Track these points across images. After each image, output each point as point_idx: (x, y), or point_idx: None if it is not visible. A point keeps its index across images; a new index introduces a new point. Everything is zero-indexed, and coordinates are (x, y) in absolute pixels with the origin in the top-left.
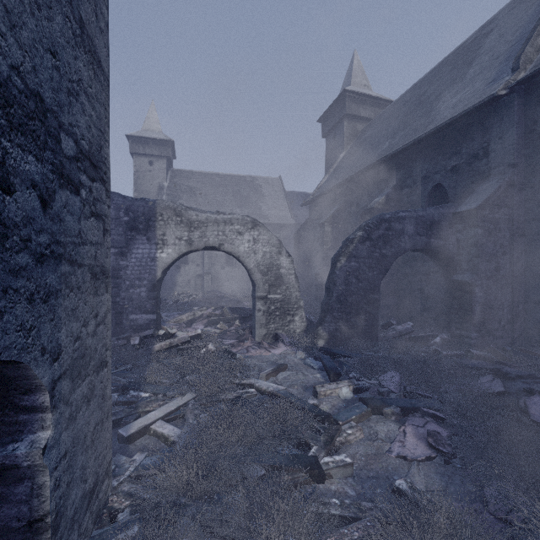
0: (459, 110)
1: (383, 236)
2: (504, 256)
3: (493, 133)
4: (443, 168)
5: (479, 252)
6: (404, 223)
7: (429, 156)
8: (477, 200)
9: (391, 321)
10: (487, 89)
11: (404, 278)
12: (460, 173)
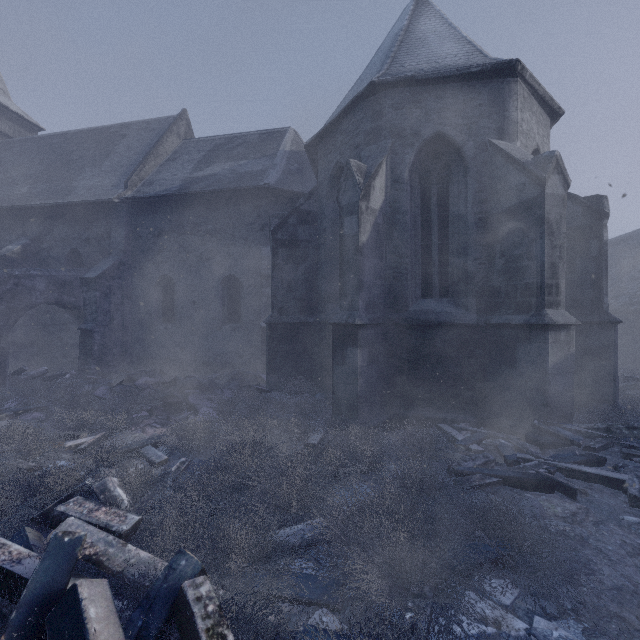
0: (91, 196)
1: (12, 291)
2: (117, 312)
3: (113, 225)
4: (80, 236)
5: (98, 308)
6: (36, 280)
7: (68, 222)
8: (98, 271)
9: (23, 367)
10: (110, 190)
11: (45, 328)
12: (92, 245)
